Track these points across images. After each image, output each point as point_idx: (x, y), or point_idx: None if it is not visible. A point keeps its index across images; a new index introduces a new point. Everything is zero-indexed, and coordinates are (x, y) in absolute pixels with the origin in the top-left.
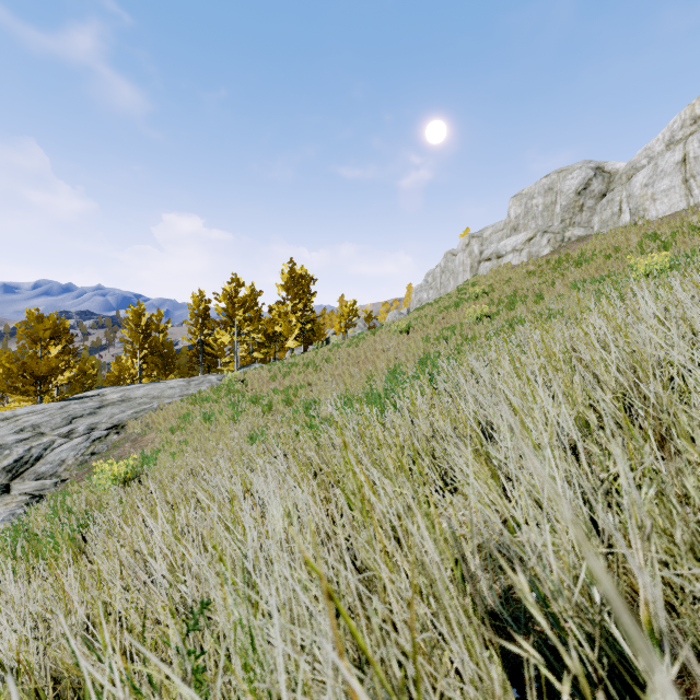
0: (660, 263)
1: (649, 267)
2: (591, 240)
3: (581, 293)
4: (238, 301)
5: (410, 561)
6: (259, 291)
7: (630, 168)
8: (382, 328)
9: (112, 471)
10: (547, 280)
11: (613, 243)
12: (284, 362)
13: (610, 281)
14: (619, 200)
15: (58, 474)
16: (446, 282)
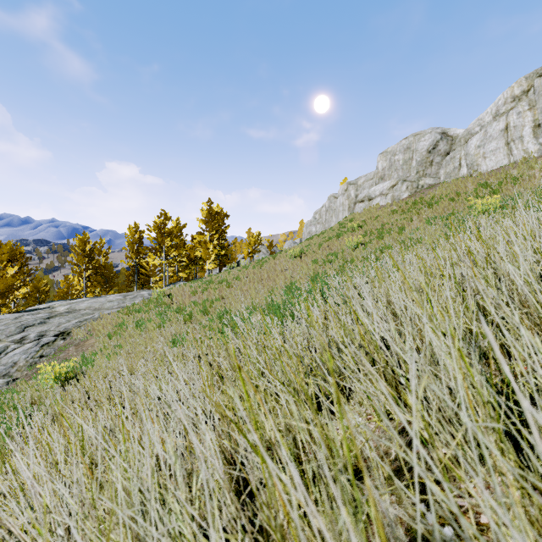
0: (493, 203)
1: (485, 206)
2: (438, 187)
3: (433, 227)
4: (166, 231)
5: (318, 507)
6: (184, 224)
7: (467, 134)
8: (280, 254)
9: (54, 372)
10: (407, 217)
11: (455, 189)
12: (203, 280)
13: (455, 218)
14: (459, 157)
15: (10, 374)
16: (330, 219)
